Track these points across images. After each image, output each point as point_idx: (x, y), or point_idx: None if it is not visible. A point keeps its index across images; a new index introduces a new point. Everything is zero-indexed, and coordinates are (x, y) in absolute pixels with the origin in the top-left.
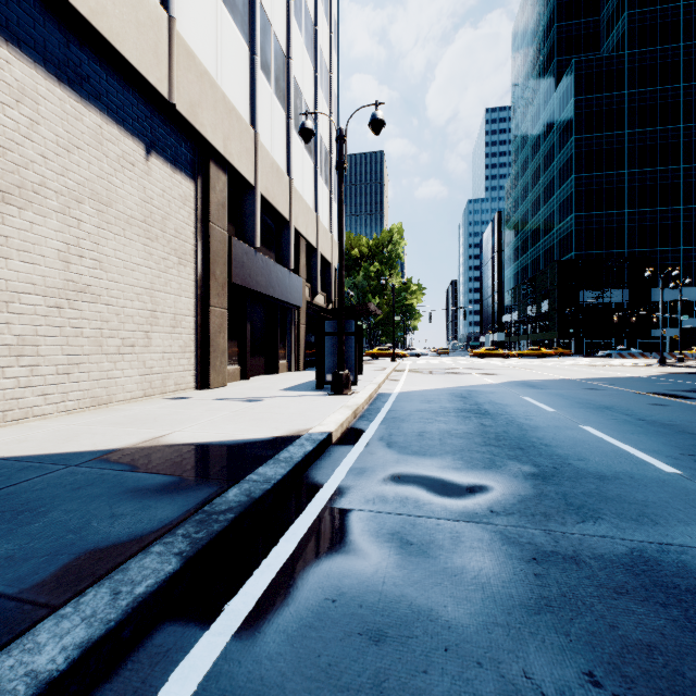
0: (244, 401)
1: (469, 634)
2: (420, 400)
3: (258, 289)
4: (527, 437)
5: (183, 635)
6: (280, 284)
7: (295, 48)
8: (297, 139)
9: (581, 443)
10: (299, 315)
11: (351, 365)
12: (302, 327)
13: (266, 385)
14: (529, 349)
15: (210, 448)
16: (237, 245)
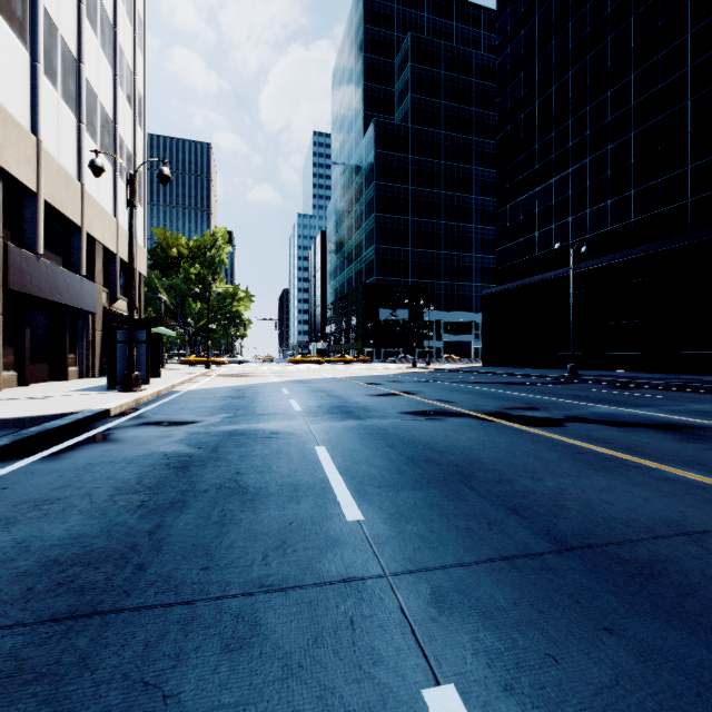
0: (28, 399)
1: (145, 447)
2: (202, 393)
3: (41, 295)
4: (250, 405)
5: (17, 460)
6: (69, 290)
7: (88, 50)
8: (91, 143)
9: (276, 405)
10: (94, 321)
11: (143, 368)
12: (98, 334)
13: (52, 389)
14: (337, 356)
15: (6, 420)
16: (15, 251)
